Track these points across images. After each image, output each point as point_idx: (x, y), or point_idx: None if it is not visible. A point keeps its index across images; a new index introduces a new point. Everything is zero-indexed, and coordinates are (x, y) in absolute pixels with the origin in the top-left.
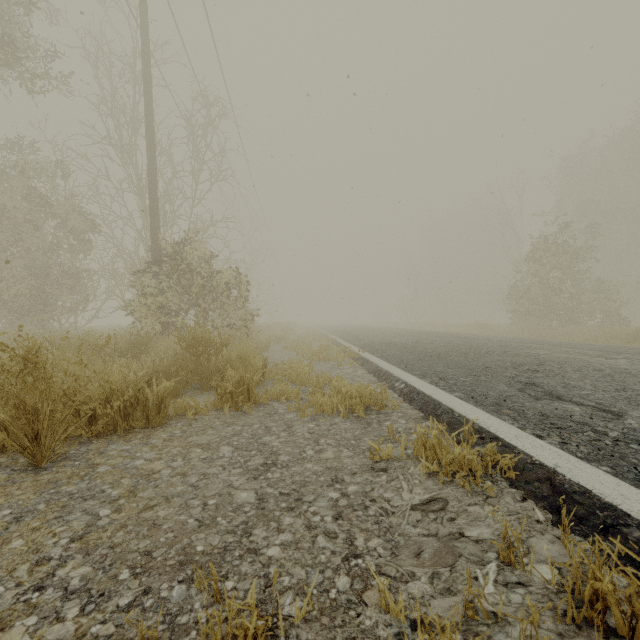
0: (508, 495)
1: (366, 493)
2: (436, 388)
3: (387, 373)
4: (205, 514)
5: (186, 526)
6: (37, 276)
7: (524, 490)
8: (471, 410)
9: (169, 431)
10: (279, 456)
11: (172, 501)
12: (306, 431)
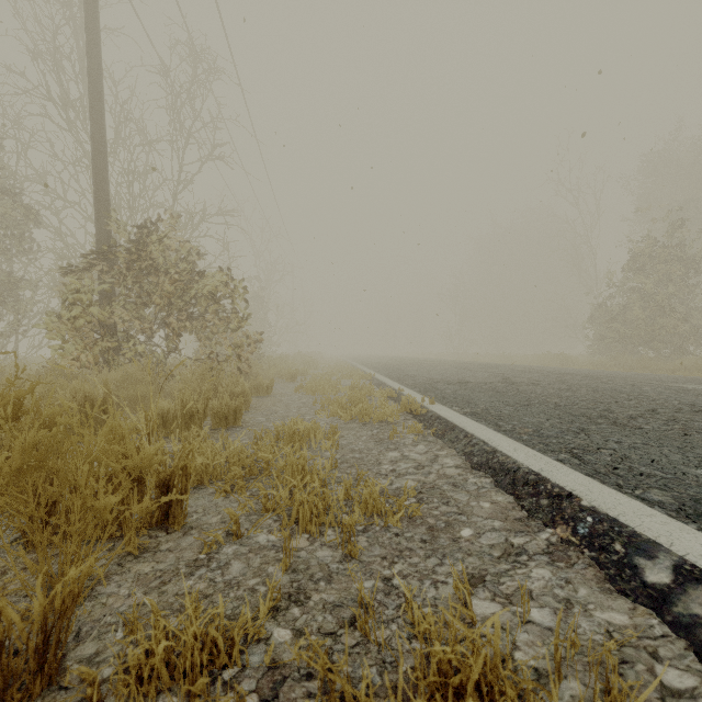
0: None
1: None
2: None
3: (548, 487)
4: None
5: None
6: None
7: None
8: None
9: None
10: None
11: None
12: None
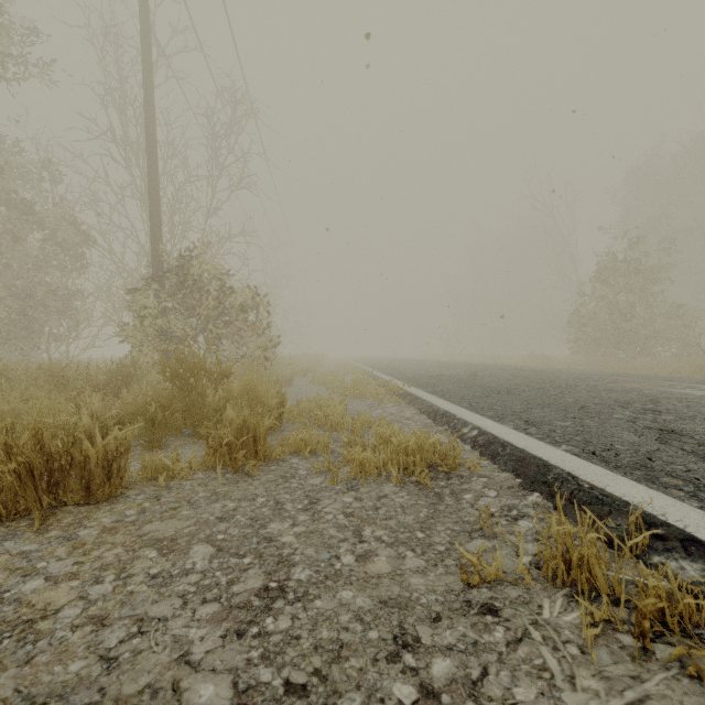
0: None
1: (474, 685)
2: (528, 437)
3: (447, 414)
4: None
5: None
6: (18, 297)
7: None
8: (607, 477)
9: (119, 511)
10: (292, 569)
11: None
12: (340, 511)
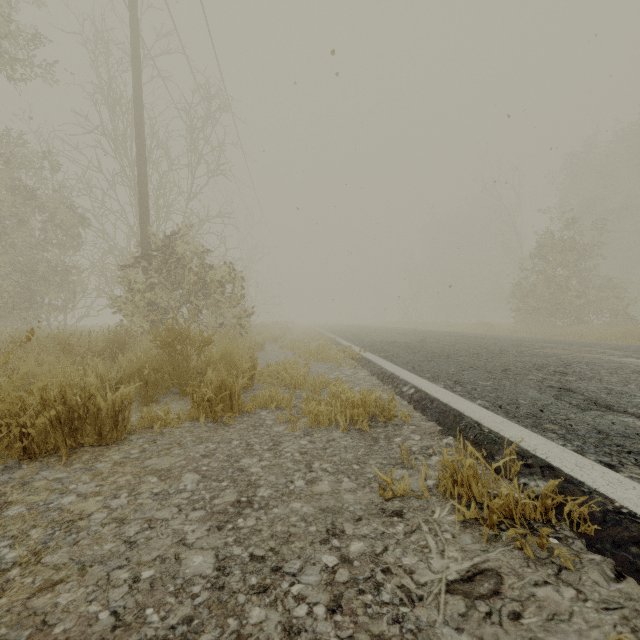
0: (593, 567)
1: (376, 556)
2: (453, 394)
3: (393, 375)
4: (130, 600)
5: (92, 628)
6: (22, 272)
7: (614, 558)
8: (503, 424)
9: (125, 450)
10: (258, 489)
11: (88, 572)
12: (296, 450)
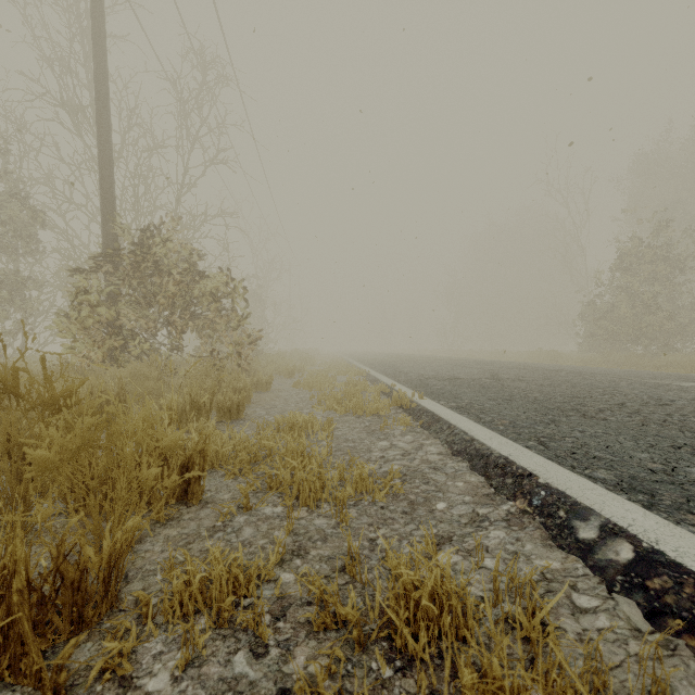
0: None
1: None
2: None
3: (513, 468)
4: None
5: None
6: None
7: None
8: None
9: None
10: None
11: None
12: None
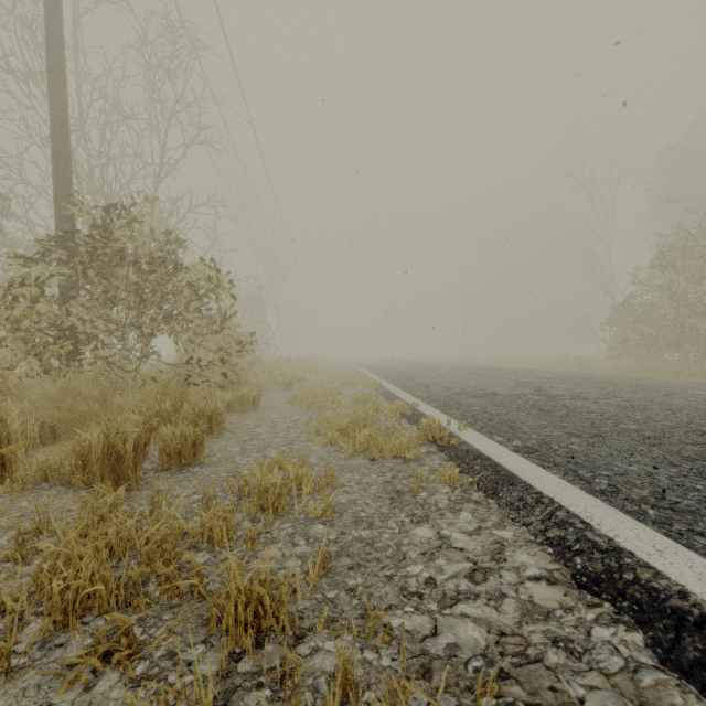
0: None
1: None
2: None
3: None
4: None
5: None
6: None
7: None
8: None
9: None
10: None
11: None
12: None
